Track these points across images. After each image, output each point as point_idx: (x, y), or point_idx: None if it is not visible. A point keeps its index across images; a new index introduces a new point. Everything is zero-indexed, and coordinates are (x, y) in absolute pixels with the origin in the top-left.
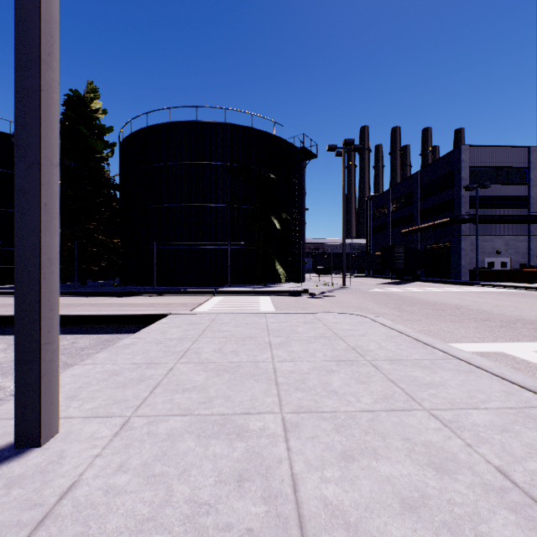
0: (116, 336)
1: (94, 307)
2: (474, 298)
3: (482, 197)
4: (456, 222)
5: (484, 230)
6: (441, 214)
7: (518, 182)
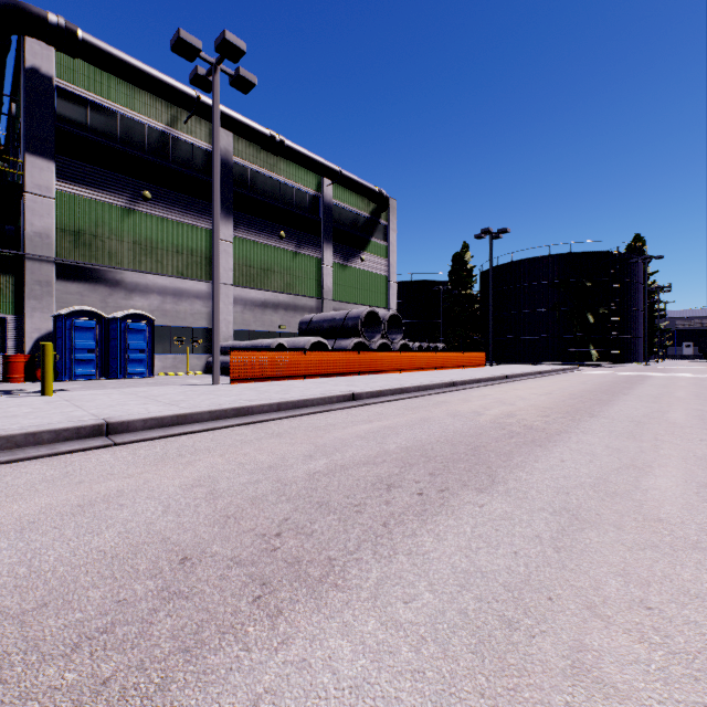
0: None
1: None
2: None
3: None
4: None
5: None
6: None
7: None
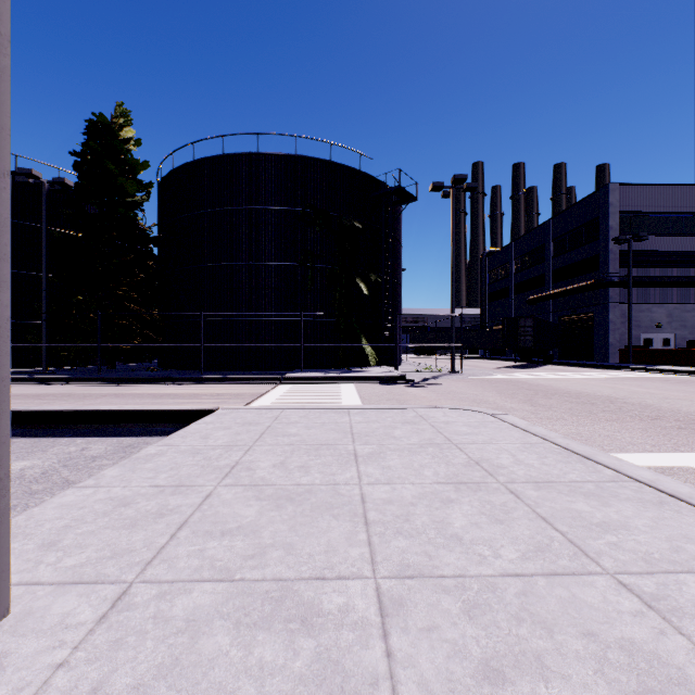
0: (143, 440)
1: (119, 399)
2: (631, 387)
3: (636, 253)
4: (602, 286)
5: (639, 296)
6: (582, 275)
7: (684, 232)
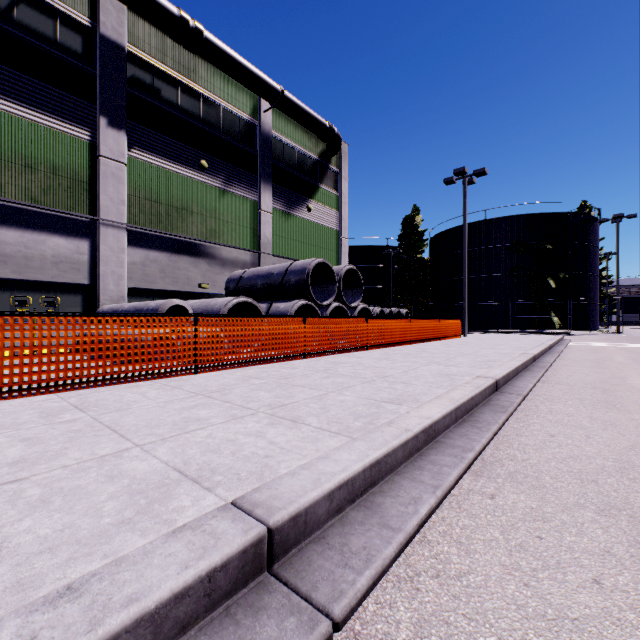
0: None
1: None
2: None
3: None
4: None
5: None
6: None
7: None
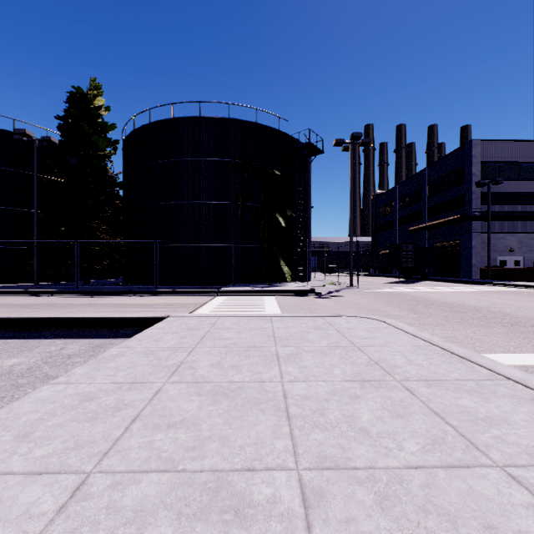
0: (109, 341)
1: (91, 308)
2: (492, 298)
3: (493, 193)
4: (467, 219)
5: (496, 227)
6: (451, 211)
7: (531, 177)
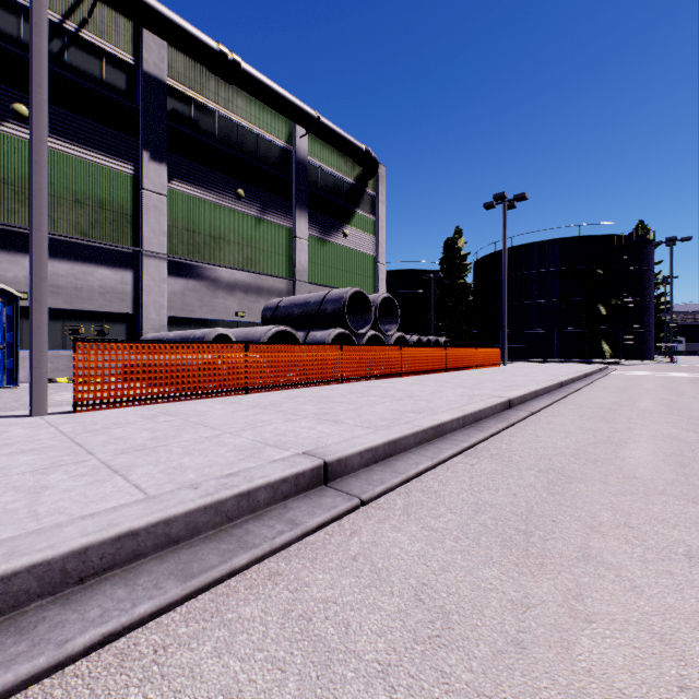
0: None
1: None
2: None
3: None
4: None
5: None
6: None
7: None
